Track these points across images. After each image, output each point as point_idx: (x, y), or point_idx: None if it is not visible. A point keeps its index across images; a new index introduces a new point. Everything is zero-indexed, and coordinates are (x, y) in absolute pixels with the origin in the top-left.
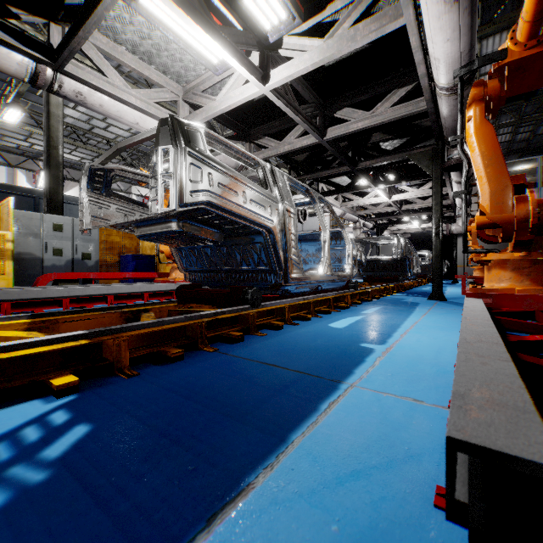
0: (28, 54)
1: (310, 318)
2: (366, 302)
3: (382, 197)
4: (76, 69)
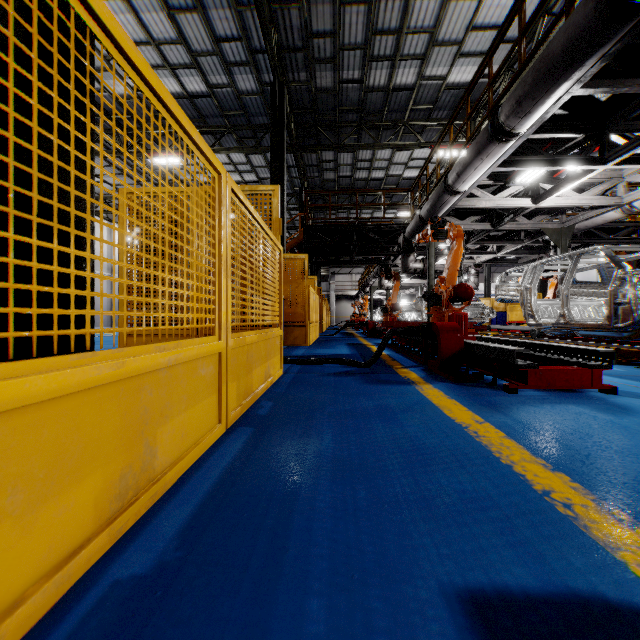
0: (611, 209)
1: None
2: None
3: None
4: (629, 197)
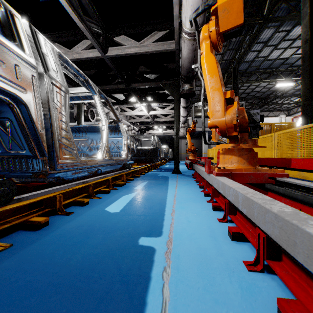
0: None
1: (87, 202)
2: (136, 178)
3: (144, 111)
4: None
